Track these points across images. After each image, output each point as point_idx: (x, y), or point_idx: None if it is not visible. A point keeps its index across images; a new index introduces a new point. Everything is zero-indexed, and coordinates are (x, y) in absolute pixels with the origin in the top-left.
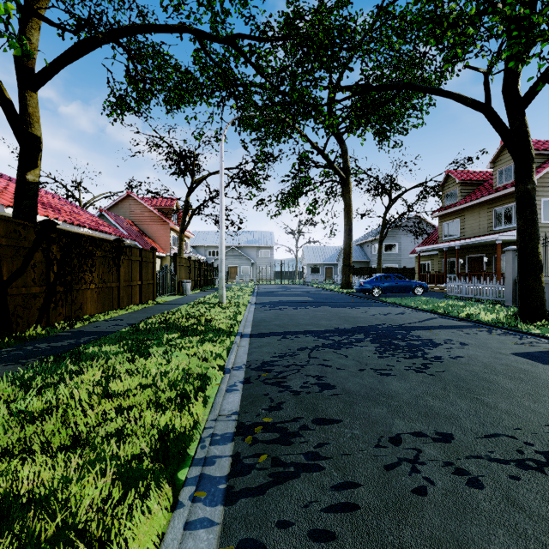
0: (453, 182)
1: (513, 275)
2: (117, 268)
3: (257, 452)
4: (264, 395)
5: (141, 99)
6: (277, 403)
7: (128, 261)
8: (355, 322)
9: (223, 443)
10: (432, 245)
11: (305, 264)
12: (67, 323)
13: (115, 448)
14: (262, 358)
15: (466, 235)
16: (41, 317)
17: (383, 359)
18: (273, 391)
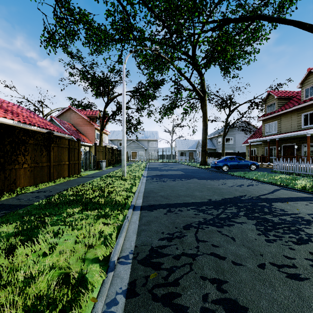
0: (272, 98)
1: None
2: (49, 152)
3: None
4: None
5: (67, 35)
6: None
7: (57, 147)
8: (221, 193)
9: None
10: (259, 138)
11: (177, 150)
12: None
13: None
14: (150, 240)
15: (281, 131)
16: None
17: (274, 245)
18: None
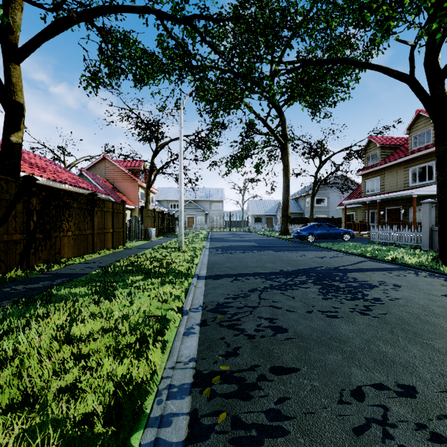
0: (374, 146)
1: (429, 224)
2: (92, 218)
3: (216, 409)
4: (220, 338)
5: (112, 74)
6: (233, 348)
7: (101, 212)
8: (296, 264)
9: (180, 396)
10: (357, 199)
11: (250, 215)
12: (45, 266)
13: (64, 408)
14: (216, 299)
15: (385, 190)
16: (22, 261)
17: (328, 301)
18: (228, 335)
